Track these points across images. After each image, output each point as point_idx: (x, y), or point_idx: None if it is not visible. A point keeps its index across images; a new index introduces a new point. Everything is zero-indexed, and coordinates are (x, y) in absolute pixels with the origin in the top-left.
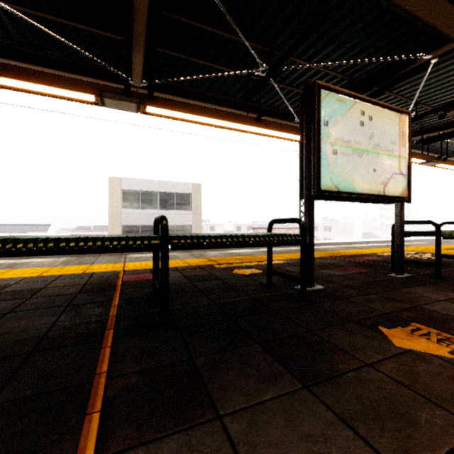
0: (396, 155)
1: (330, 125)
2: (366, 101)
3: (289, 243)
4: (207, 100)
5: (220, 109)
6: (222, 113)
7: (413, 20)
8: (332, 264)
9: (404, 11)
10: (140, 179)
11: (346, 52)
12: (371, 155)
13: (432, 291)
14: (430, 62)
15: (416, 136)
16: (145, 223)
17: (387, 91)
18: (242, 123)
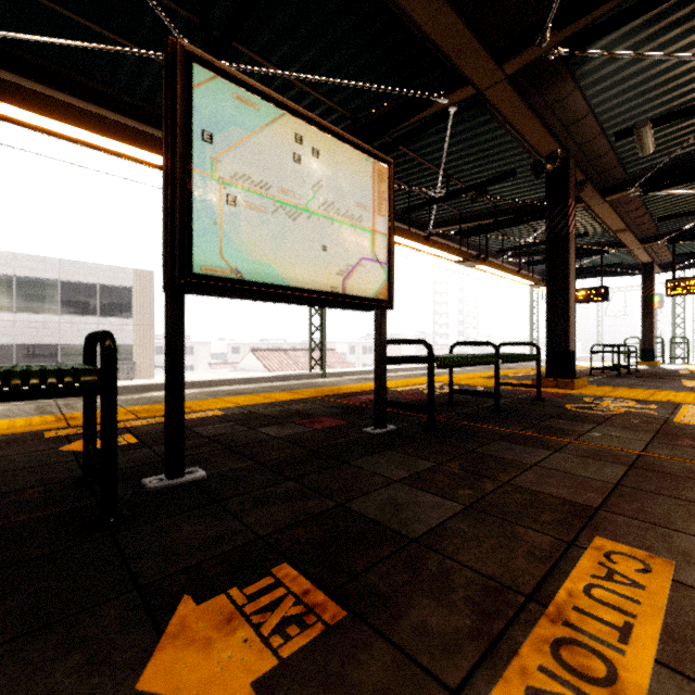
0: (367, 228)
1: (219, 144)
2: (307, 119)
3: (46, 393)
4: (106, 103)
5: (137, 127)
6: (104, 121)
7: (420, 35)
8: (301, 412)
9: (396, 6)
10: (15, 254)
11: (339, 67)
12: (317, 220)
13: (399, 460)
14: (449, 110)
15: (454, 225)
16: (28, 341)
17: (409, 149)
18: (154, 152)
